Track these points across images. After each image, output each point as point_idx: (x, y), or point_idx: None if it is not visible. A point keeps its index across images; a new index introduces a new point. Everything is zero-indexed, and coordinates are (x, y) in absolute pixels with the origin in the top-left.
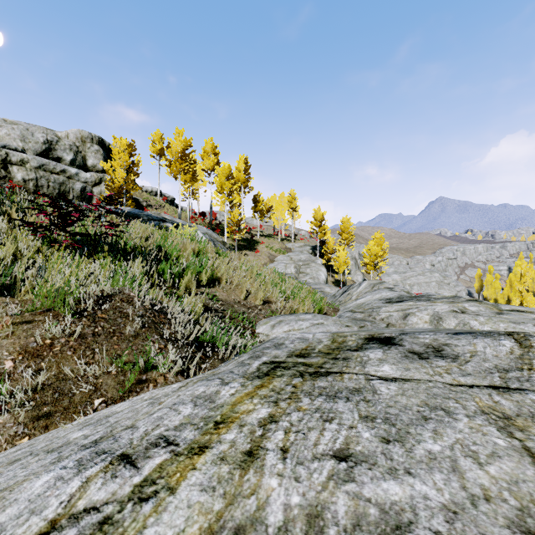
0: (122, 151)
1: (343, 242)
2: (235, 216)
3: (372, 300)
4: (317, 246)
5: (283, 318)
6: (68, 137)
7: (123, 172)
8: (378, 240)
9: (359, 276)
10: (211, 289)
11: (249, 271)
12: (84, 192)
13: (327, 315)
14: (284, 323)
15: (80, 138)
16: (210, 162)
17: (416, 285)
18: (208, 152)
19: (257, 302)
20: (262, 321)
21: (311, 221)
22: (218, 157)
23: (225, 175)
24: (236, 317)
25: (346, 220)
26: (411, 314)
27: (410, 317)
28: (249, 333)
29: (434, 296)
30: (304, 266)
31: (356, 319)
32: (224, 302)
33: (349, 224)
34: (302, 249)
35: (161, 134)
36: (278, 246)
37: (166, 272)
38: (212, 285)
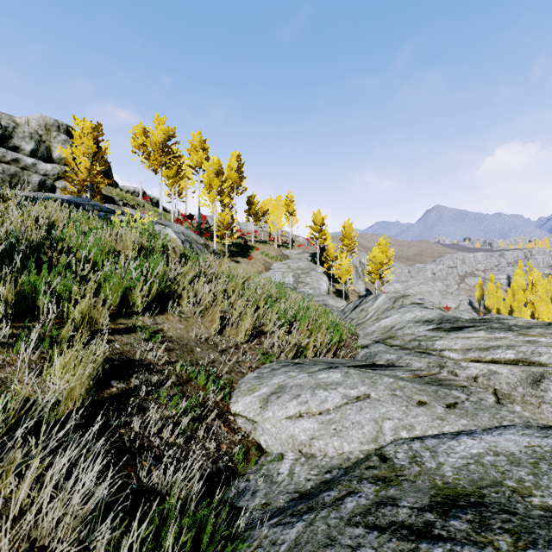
0: (85, 136)
1: (345, 248)
2: (225, 217)
3: (404, 322)
4: (316, 253)
5: (286, 376)
6: (29, 124)
7: (87, 161)
8: (383, 246)
9: (361, 285)
10: (154, 318)
11: (231, 283)
12: (43, 187)
13: (345, 347)
14: (288, 394)
15: (44, 125)
16: (198, 158)
17: (419, 294)
18: (196, 147)
19: (240, 337)
20: (245, 382)
21: (310, 226)
22: (207, 152)
23: (214, 171)
24: (193, 378)
25: (348, 224)
26: (551, 377)
27: (549, 383)
28: (215, 417)
29: (510, 321)
30: (304, 274)
31: (423, 377)
32: (175, 343)
33: (352, 229)
34: (300, 256)
35: (144, 127)
36: (275, 252)
37: (41, 289)
38: (161, 309)
